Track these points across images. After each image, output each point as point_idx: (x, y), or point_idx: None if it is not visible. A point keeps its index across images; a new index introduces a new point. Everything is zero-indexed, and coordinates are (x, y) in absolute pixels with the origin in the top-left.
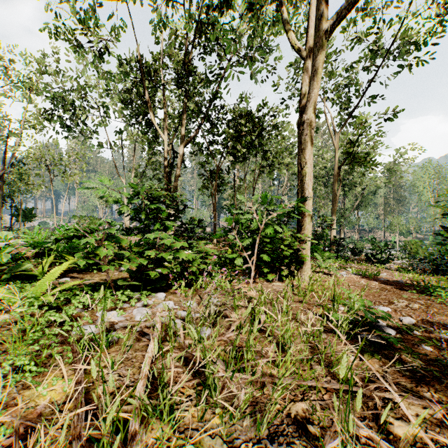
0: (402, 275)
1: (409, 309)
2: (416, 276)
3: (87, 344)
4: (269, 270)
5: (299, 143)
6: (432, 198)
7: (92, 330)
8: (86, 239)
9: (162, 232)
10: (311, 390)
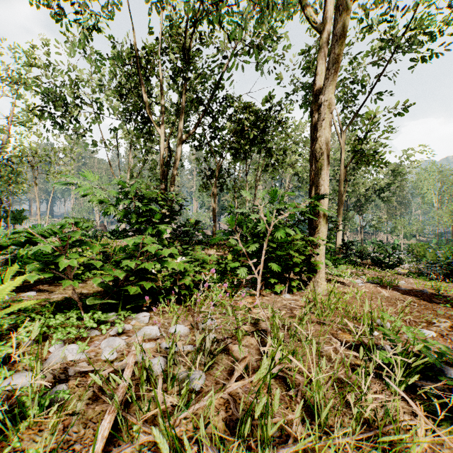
0: (420, 282)
1: None
2: (439, 284)
3: None
4: (277, 280)
5: (311, 133)
6: (436, 200)
7: (15, 392)
8: (38, 246)
9: (146, 236)
10: None
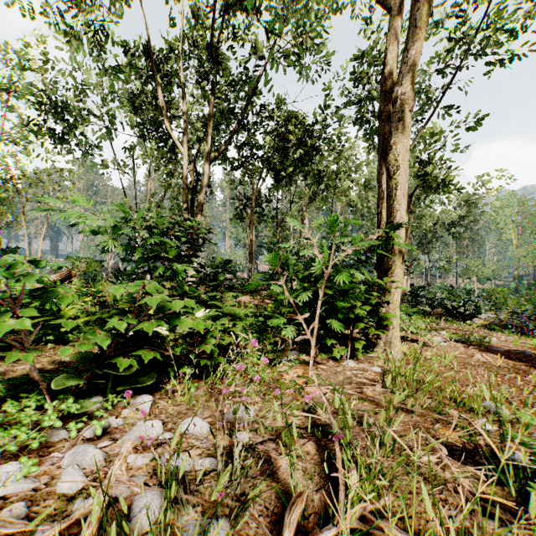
0: (514, 339)
1: None
2: None
3: None
4: (336, 342)
5: (380, 142)
6: (516, 236)
7: None
8: None
9: (150, 281)
10: None
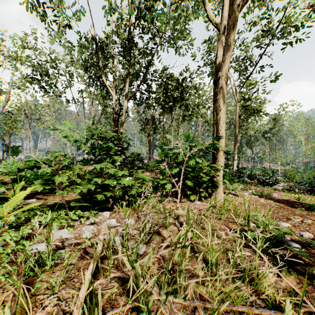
0: (288, 195)
1: (304, 224)
2: (300, 196)
3: (32, 265)
4: (191, 192)
5: (214, 96)
6: (303, 139)
7: (39, 251)
8: (43, 169)
9: (107, 163)
10: (240, 313)
